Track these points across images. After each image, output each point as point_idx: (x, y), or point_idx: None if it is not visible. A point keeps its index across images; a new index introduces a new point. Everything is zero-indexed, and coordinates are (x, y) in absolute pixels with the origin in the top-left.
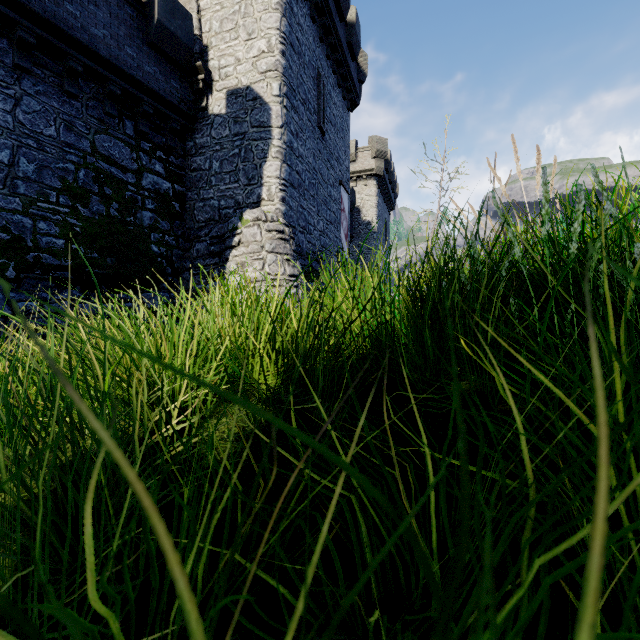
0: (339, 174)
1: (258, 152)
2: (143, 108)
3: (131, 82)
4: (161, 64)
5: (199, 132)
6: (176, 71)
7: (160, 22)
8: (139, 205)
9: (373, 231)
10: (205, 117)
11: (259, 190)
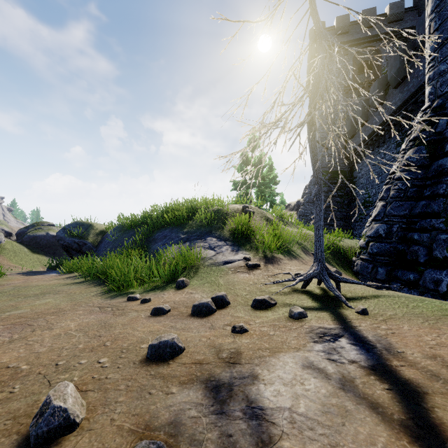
0: None
1: None
2: None
3: None
4: None
5: None
6: None
7: None
8: None
9: None
10: None
11: None
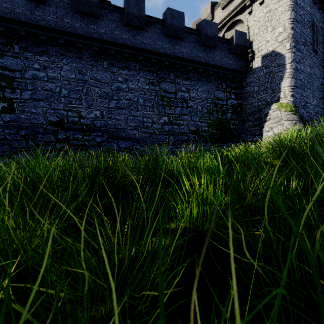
0: None
1: (278, 77)
2: (228, 77)
3: (225, 70)
4: (234, 58)
5: (248, 77)
6: (239, 57)
7: (235, 43)
8: (226, 112)
9: None
10: (251, 70)
11: (278, 94)
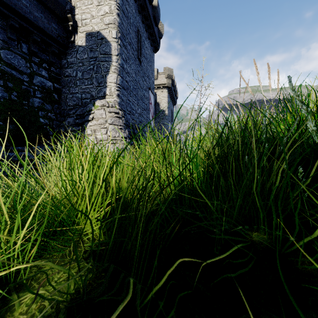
0: (149, 84)
1: (104, 68)
2: (33, 37)
3: (25, 20)
4: (45, 13)
5: (69, 55)
6: (55, 18)
7: None
8: (31, 94)
9: (166, 115)
10: (73, 46)
11: (104, 89)
